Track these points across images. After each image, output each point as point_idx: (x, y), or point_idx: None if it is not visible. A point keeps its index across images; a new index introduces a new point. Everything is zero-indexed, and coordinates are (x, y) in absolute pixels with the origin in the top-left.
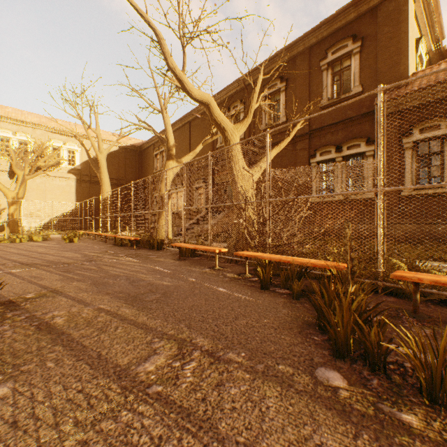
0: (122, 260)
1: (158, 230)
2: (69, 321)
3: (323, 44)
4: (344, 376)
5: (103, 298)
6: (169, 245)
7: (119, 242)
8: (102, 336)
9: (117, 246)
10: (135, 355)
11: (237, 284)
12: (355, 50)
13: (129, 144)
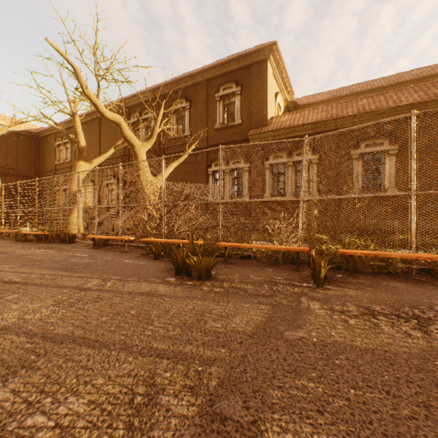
0: (37, 251)
1: (68, 226)
2: (26, 279)
3: (217, 80)
4: (176, 278)
5: (41, 270)
6: (82, 238)
7: (22, 237)
8: (55, 281)
9: (21, 242)
10: (80, 283)
11: (139, 258)
12: (238, 92)
13: (22, 129)
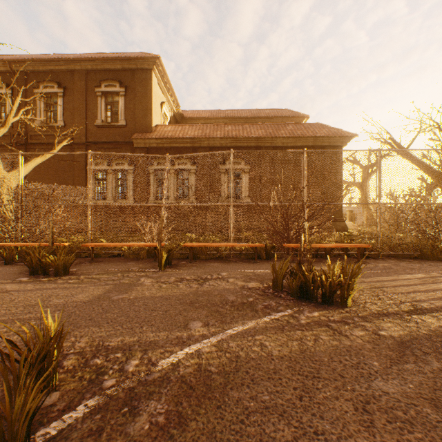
0: None
1: None
2: None
3: (99, 74)
4: (30, 278)
5: None
6: None
7: None
8: None
9: None
10: None
11: None
12: (122, 93)
13: None
